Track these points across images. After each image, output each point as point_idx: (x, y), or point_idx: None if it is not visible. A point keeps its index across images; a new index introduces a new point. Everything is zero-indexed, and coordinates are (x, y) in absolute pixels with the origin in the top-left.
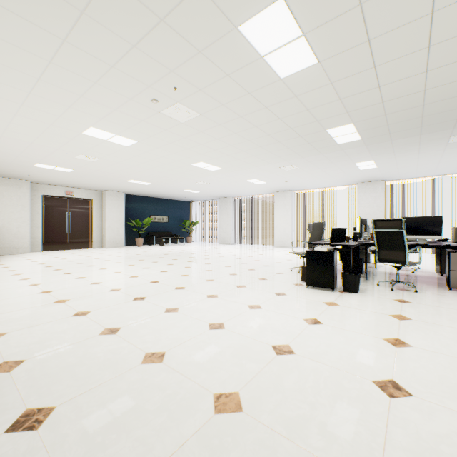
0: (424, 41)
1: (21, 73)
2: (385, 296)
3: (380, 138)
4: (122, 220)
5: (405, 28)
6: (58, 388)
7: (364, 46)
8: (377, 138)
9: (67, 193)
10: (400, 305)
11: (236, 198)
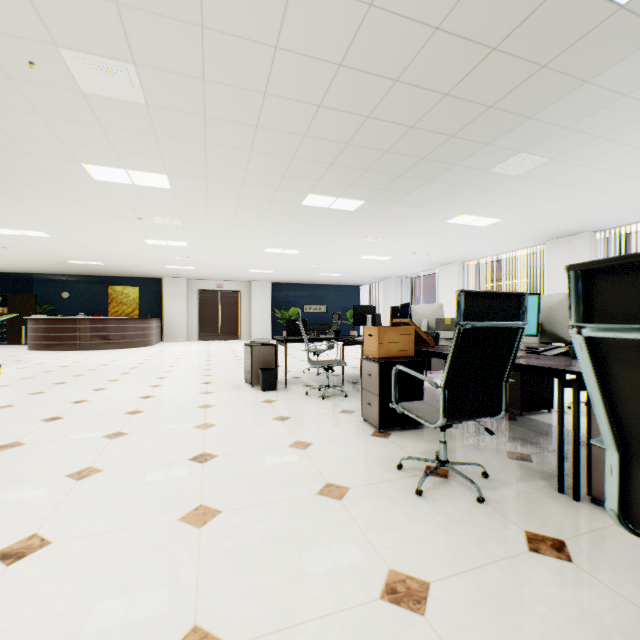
0: (195, 143)
1: (69, 223)
2: (274, 396)
3: (385, 195)
4: (268, 311)
5: (164, 145)
6: None
7: (169, 160)
8: (384, 197)
9: (218, 287)
10: (248, 402)
11: (405, 277)
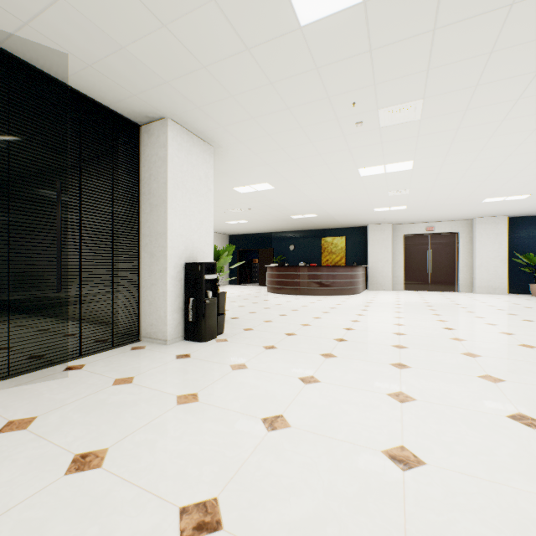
0: None
1: (284, 162)
2: None
3: None
4: (502, 255)
5: None
6: (204, 354)
7: None
8: None
9: (427, 230)
10: None
11: None
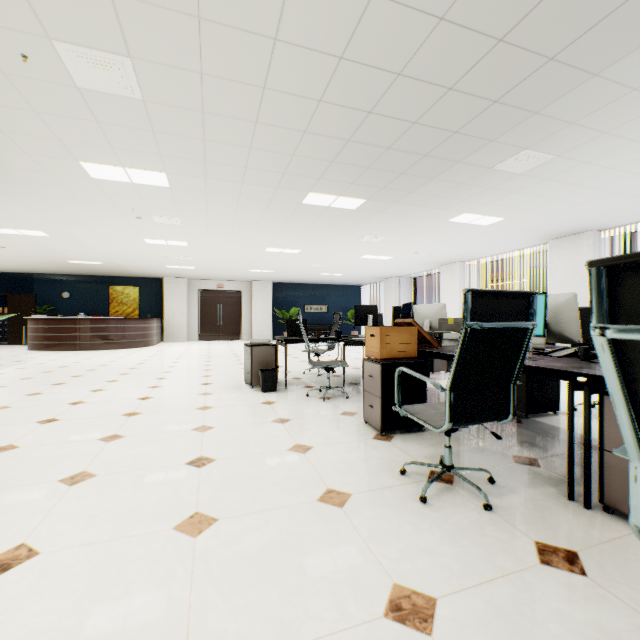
0: (193, 140)
1: (68, 222)
2: (274, 398)
3: (387, 194)
4: (269, 311)
5: (161, 142)
6: None
7: (167, 157)
8: (385, 195)
9: (218, 287)
10: (247, 404)
11: (407, 277)
